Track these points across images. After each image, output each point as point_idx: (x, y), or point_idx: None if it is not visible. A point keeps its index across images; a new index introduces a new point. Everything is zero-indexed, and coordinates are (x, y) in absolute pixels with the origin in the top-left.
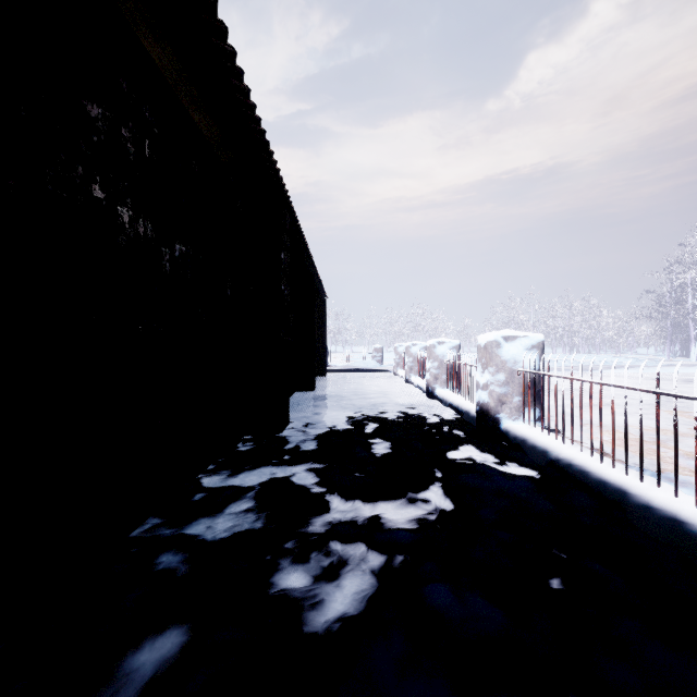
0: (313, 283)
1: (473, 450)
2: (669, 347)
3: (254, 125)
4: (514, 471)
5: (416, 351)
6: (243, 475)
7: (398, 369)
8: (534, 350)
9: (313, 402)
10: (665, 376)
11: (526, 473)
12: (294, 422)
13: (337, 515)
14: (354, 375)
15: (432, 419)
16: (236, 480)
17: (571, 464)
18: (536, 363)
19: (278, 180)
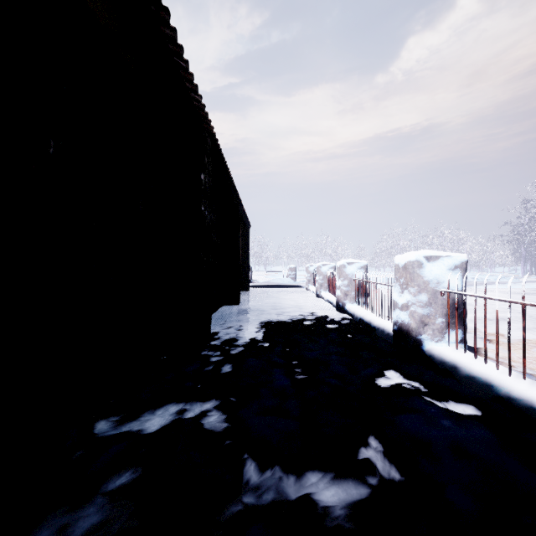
0: (237, 211)
1: (398, 375)
2: (523, 267)
3: (164, 26)
4: (455, 407)
5: (326, 270)
6: (145, 415)
7: (309, 285)
8: (457, 270)
9: (236, 316)
10: (531, 291)
11: (470, 411)
12: (216, 338)
13: (250, 498)
14: (273, 290)
15: (347, 335)
16: (135, 424)
17: (534, 408)
18: (459, 283)
19: (197, 100)
